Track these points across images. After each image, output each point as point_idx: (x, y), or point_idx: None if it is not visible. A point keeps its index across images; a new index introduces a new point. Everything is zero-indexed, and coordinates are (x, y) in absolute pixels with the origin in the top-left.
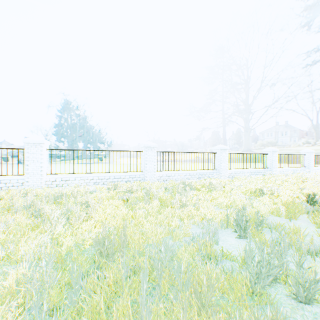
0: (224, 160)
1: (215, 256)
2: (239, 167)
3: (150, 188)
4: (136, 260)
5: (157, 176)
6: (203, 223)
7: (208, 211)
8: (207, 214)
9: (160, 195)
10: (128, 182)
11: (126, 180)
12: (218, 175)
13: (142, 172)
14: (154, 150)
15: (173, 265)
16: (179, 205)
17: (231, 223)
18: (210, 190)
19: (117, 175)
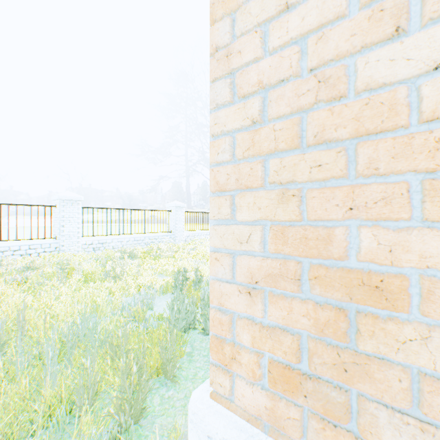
0: (181, 220)
1: (144, 318)
2: (198, 228)
3: (69, 260)
4: (40, 344)
5: (84, 244)
6: (140, 293)
7: (149, 279)
8: (147, 282)
9: (85, 268)
10: (27, 256)
11: (23, 253)
12: (172, 238)
13: (56, 238)
14: (78, 205)
15: (87, 327)
16: (112, 278)
17: (172, 287)
18: (159, 257)
19: (3, 246)
